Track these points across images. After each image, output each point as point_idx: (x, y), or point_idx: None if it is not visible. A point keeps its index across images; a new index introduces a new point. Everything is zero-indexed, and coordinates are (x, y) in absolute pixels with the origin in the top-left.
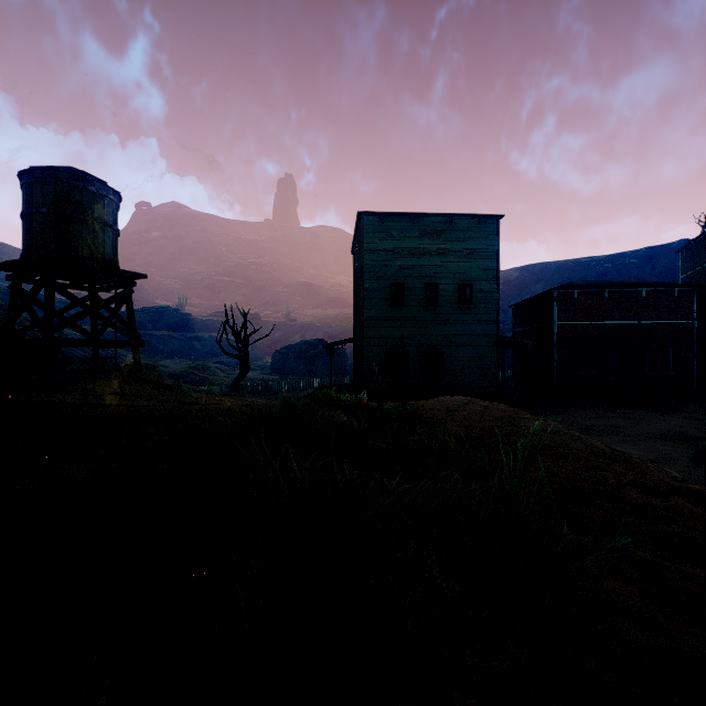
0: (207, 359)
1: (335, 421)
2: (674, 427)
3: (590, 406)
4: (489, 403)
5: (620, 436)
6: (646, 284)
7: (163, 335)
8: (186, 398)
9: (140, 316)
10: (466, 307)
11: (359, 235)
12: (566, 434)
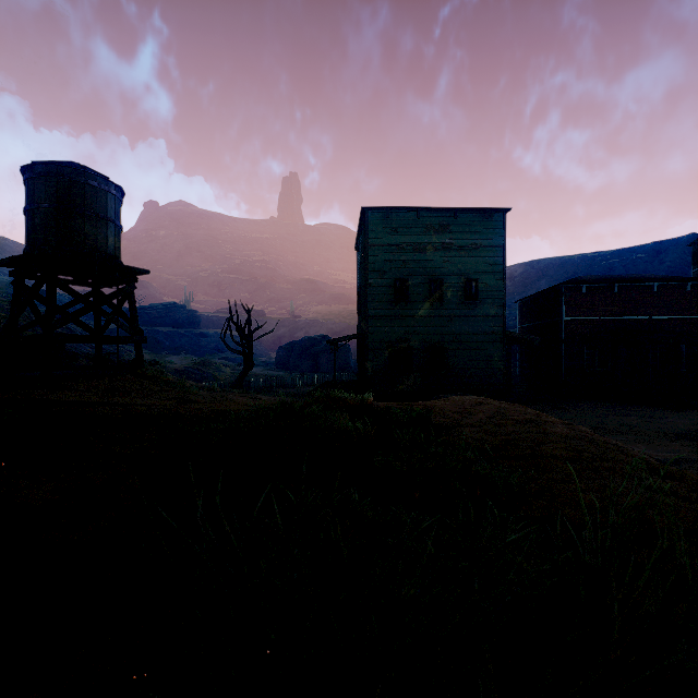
0: (213, 355)
1: (339, 426)
2: (690, 426)
3: (600, 403)
4: (504, 403)
5: (634, 435)
6: (658, 278)
7: (170, 332)
8: (188, 395)
9: (147, 312)
10: (471, 302)
11: (362, 230)
12: (601, 441)
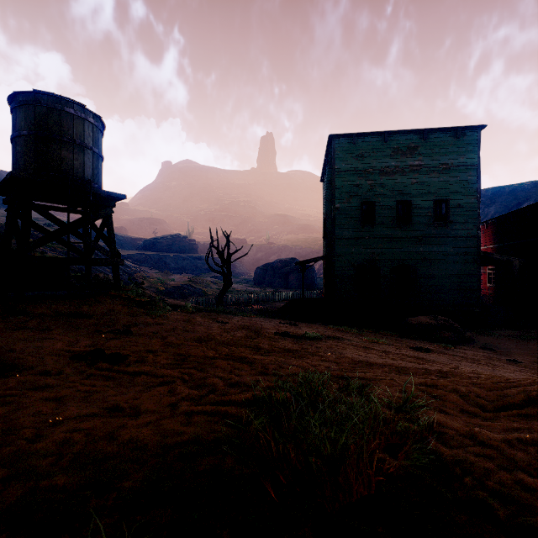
0: (206, 273)
1: None
2: None
3: None
4: None
5: None
6: None
7: (175, 256)
8: (149, 320)
9: (159, 241)
10: (441, 223)
11: (329, 159)
12: None
